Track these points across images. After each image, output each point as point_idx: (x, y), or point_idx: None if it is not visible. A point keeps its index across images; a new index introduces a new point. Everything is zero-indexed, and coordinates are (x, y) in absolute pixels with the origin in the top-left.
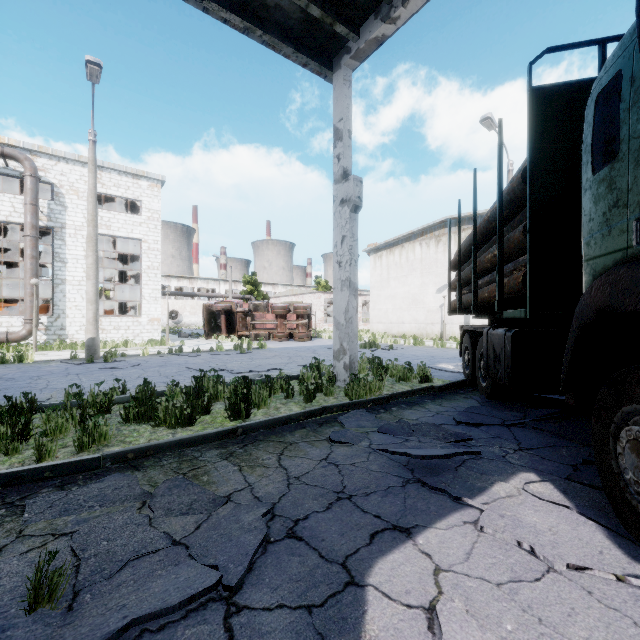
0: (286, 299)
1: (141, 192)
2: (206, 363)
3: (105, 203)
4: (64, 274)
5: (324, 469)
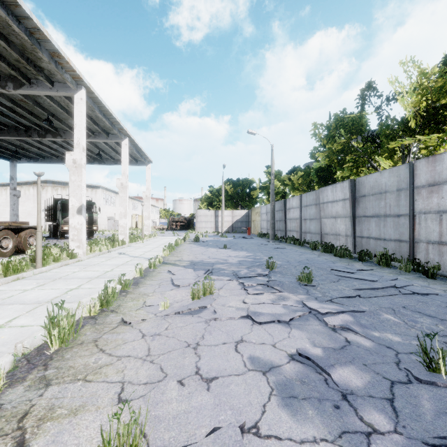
0: None
1: None
2: None
3: None
4: None
5: None
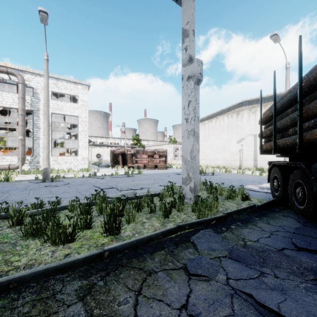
0: (154, 147)
1: (78, 91)
2: (106, 183)
3: (62, 99)
4: (39, 134)
5: None
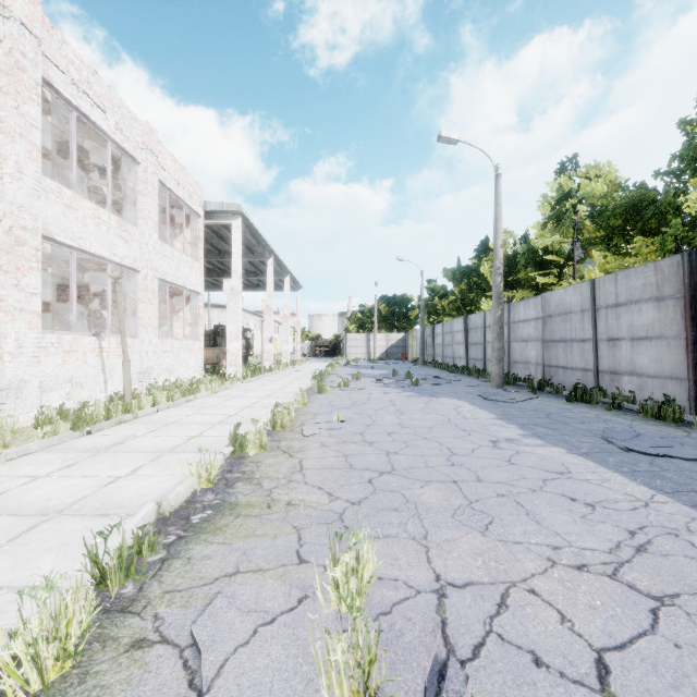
0: None
1: None
2: None
3: None
4: None
5: None
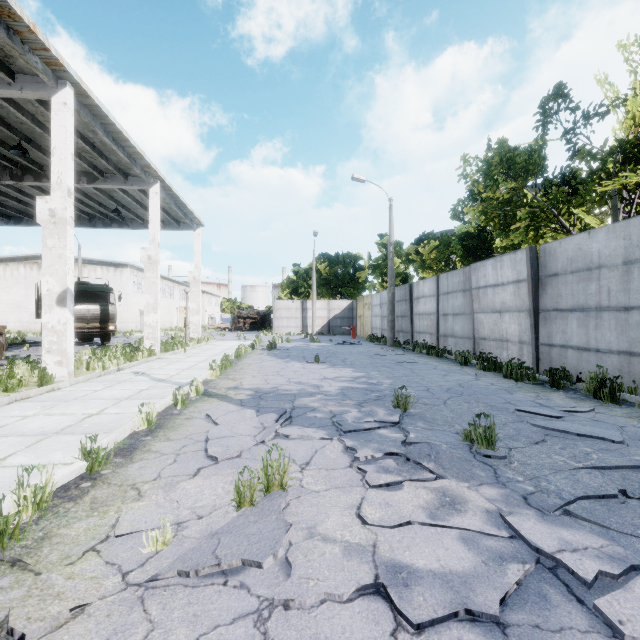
0: None
1: None
2: None
3: None
4: None
5: None
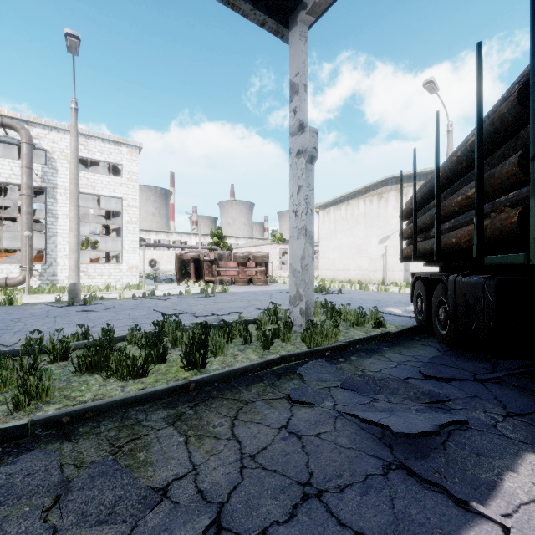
0: (247, 249)
1: (122, 157)
2: (173, 306)
3: (93, 168)
4: (55, 228)
5: (284, 443)
